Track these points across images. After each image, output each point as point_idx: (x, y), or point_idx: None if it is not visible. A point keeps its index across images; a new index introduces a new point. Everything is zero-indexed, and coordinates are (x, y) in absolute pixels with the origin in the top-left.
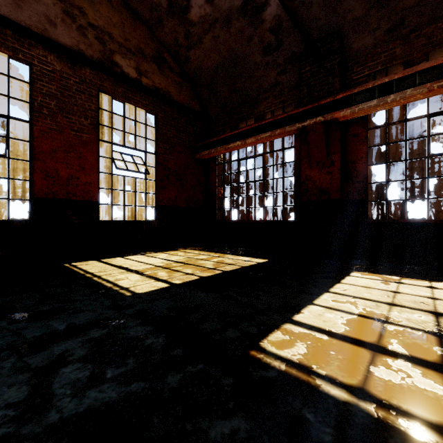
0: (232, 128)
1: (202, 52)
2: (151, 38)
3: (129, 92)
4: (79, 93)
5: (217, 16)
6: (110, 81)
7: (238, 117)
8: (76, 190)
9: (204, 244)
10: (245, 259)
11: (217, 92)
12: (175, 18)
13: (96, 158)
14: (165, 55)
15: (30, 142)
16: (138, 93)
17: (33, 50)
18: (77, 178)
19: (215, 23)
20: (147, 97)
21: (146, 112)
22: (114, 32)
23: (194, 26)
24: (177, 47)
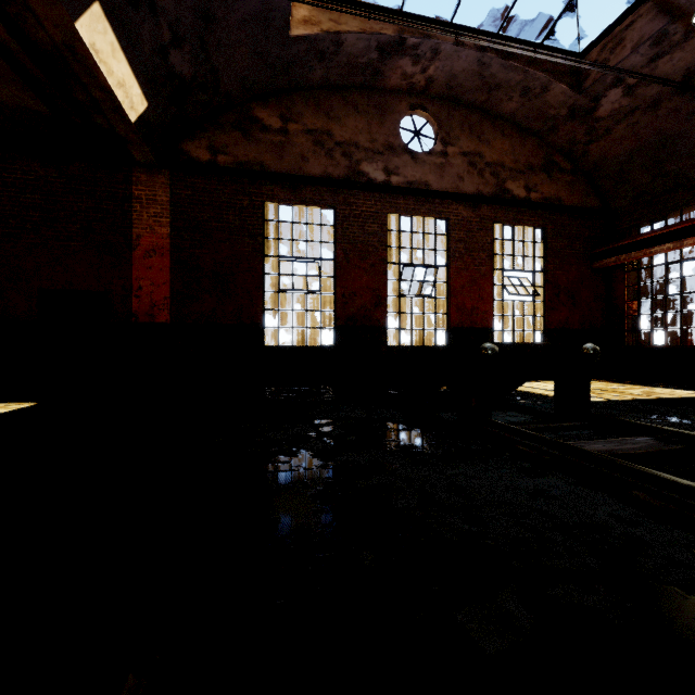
0: (654, 220)
1: (609, 143)
2: (539, 146)
3: (519, 214)
4: (479, 231)
5: (638, 104)
6: (502, 210)
7: (665, 206)
8: (476, 319)
9: (604, 377)
10: (685, 392)
11: (629, 180)
12: (575, 120)
13: (491, 288)
14: (554, 158)
15: (447, 282)
16: (526, 211)
17: (450, 207)
18: (477, 308)
19: (634, 111)
20: (536, 212)
21: (534, 229)
22: (505, 160)
23: (601, 121)
24: (572, 145)
